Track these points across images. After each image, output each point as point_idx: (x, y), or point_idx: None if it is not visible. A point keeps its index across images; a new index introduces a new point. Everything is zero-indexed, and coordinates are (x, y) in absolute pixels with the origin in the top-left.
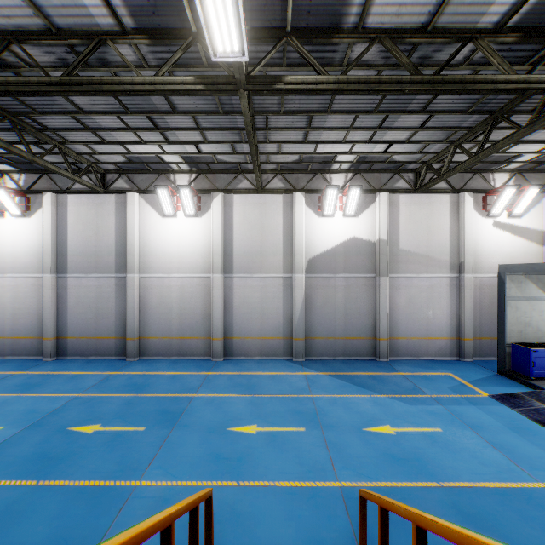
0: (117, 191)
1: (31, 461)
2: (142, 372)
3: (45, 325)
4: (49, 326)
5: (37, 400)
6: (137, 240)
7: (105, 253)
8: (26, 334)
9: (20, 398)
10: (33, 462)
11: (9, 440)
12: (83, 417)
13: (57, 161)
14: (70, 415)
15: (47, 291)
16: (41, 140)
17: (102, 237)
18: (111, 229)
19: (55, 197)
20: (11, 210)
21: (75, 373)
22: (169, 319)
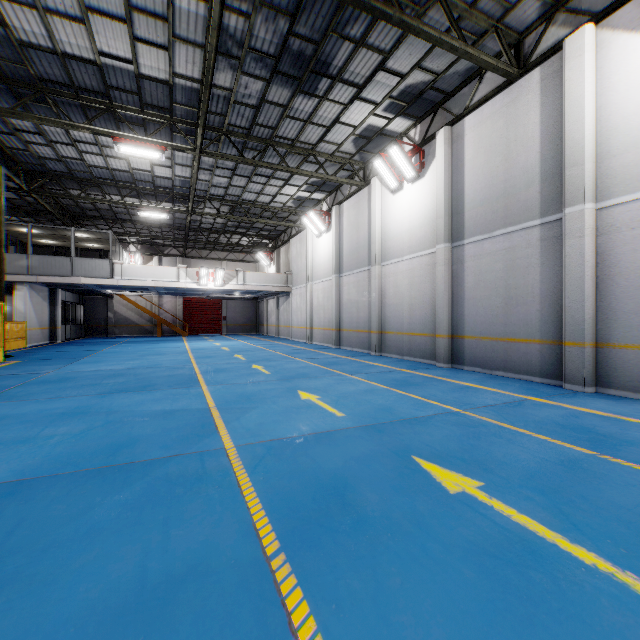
0: (542, 57)
1: (315, 486)
2: (607, 413)
3: (437, 317)
4: (442, 318)
5: (400, 399)
6: (589, 129)
7: (520, 186)
8: (420, 330)
9: (386, 390)
10: (316, 491)
11: (331, 433)
12: (449, 448)
13: (447, 63)
14: (429, 435)
15: (439, 269)
16: (417, 7)
17: (515, 159)
18: (532, 136)
19: (449, 133)
20: (405, 174)
21: (466, 384)
22: None
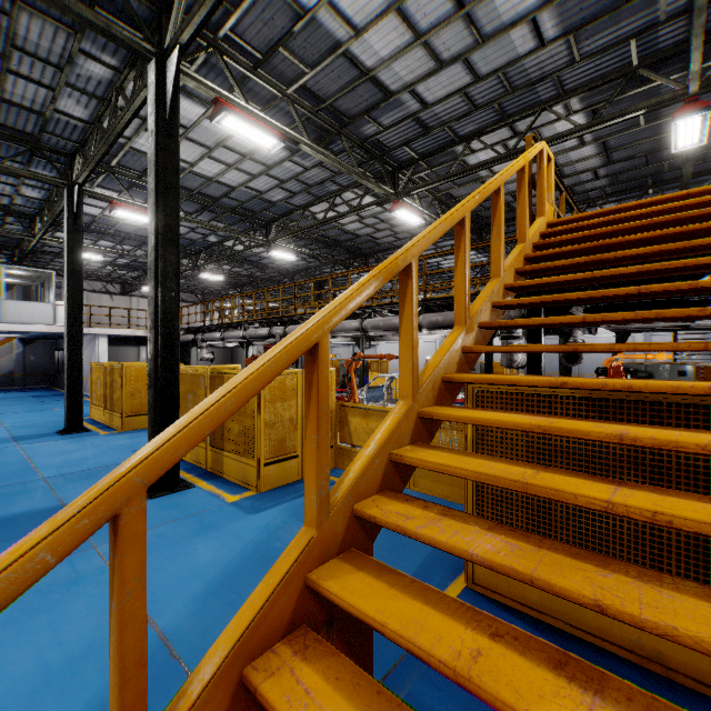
0: None
1: None
2: None
3: None
4: None
5: None
6: None
7: None
8: None
9: None
10: None
11: None
12: None
13: None
14: None
15: None
16: None
17: None
18: None
19: None
20: None
21: None
22: (599, 363)
